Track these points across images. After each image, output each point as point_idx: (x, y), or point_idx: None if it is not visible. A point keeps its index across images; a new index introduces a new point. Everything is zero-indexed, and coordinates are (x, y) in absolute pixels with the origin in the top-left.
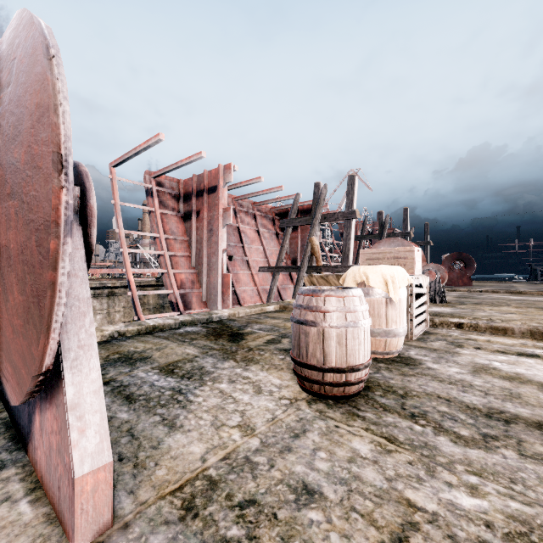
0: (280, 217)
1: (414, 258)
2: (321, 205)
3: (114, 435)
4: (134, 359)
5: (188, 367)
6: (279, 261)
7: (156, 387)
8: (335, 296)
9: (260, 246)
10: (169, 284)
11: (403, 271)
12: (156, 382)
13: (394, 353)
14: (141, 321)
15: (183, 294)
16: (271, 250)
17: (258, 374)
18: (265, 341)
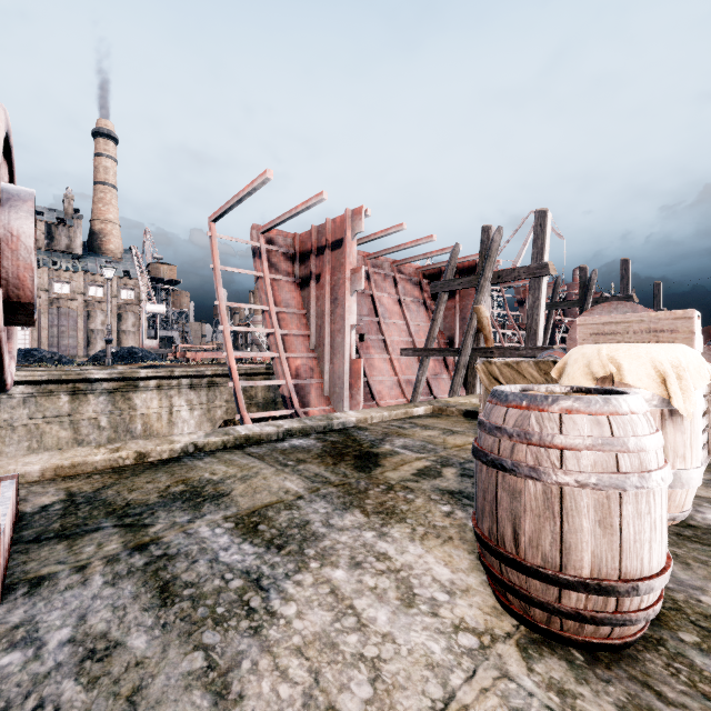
0: (430, 280)
1: (693, 330)
2: (493, 258)
3: (98, 709)
4: (203, 496)
5: (283, 521)
6: (429, 341)
7: (219, 565)
8: (587, 412)
9: (401, 321)
10: (280, 372)
11: (697, 355)
12: (223, 552)
13: (678, 518)
14: (229, 429)
15: (299, 386)
16: (418, 326)
17: (405, 549)
18: (415, 471)
